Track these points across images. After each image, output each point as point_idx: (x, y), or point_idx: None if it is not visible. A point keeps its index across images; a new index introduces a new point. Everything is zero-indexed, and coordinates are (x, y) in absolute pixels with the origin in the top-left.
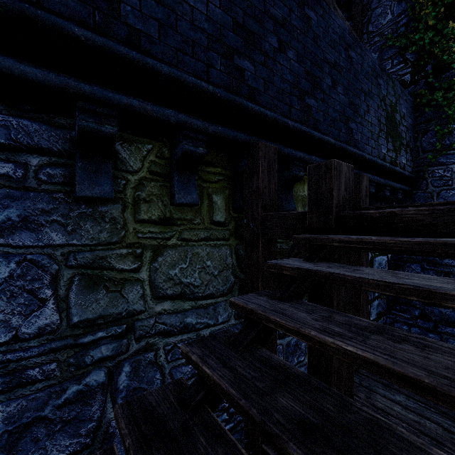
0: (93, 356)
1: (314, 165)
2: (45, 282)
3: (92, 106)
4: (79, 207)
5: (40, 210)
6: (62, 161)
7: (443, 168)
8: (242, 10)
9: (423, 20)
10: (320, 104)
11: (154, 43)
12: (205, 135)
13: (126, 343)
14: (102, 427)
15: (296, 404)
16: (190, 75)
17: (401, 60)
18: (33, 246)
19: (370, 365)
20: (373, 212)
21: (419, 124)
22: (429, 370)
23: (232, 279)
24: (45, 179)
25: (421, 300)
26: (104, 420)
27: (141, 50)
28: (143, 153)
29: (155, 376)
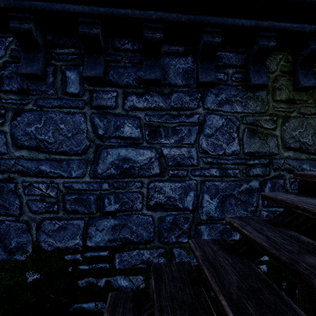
0: (253, 172)
1: None
2: (234, 130)
3: (266, 33)
4: (247, 93)
5: (232, 95)
6: (240, 70)
7: None
8: None
9: None
10: None
11: None
12: None
13: (268, 170)
14: (257, 212)
15: None
16: None
17: None
18: (230, 112)
19: None
20: None
21: None
22: None
23: None
24: (234, 80)
25: None
26: (258, 209)
27: None
28: (277, 60)
29: None
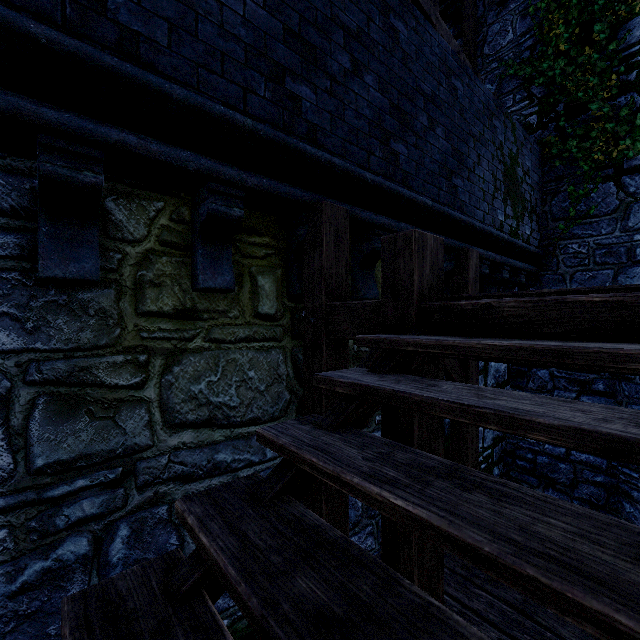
0: (69, 516)
1: (390, 236)
2: None
3: (62, 143)
4: (45, 294)
5: None
6: (17, 224)
7: (579, 242)
8: (298, 13)
9: (553, 44)
10: (413, 151)
11: (162, 53)
12: (242, 190)
13: (122, 495)
14: None
15: (320, 588)
16: (218, 102)
17: (525, 96)
18: None
19: (421, 527)
20: (464, 303)
21: (548, 183)
22: (495, 531)
23: (286, 396)
24: None
25: (502, 430)
26: None
27: (140, 62)
28: (149, 213)
29: (168, 540)
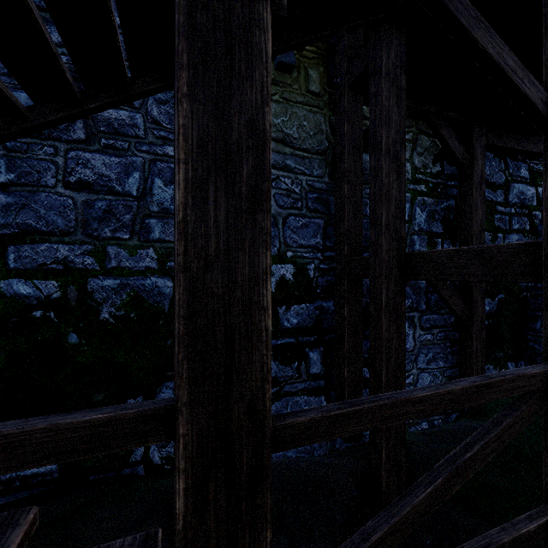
0: None
1: None
2: None
3: None
4: None
5: None
6: None
7: None
8: None
9: None
10: None
11: None
12: None
13: None
14: None
15: None
16: None
17: None
18: None
19: None
20: None
21: None
22: None
23: (326, 144)
24: None
25: None
26: None
27: None
28: None
29: None
